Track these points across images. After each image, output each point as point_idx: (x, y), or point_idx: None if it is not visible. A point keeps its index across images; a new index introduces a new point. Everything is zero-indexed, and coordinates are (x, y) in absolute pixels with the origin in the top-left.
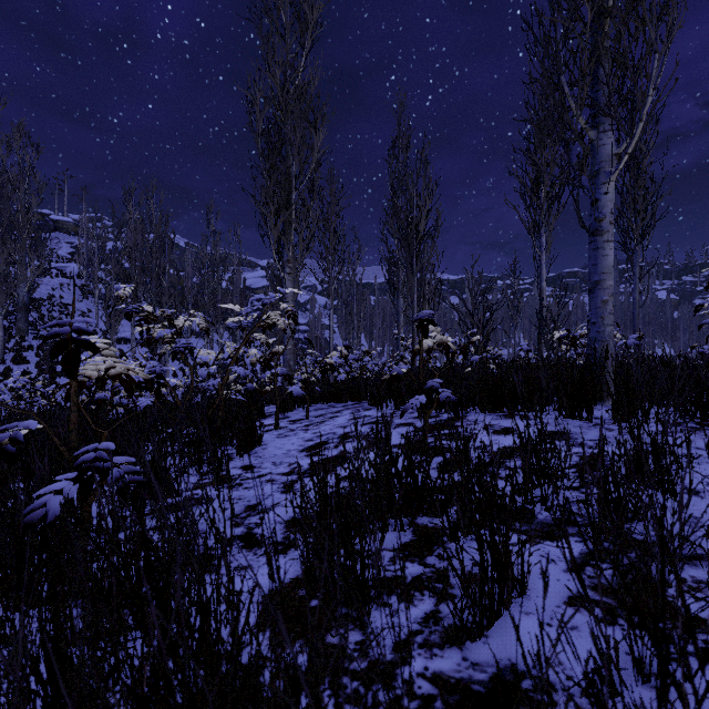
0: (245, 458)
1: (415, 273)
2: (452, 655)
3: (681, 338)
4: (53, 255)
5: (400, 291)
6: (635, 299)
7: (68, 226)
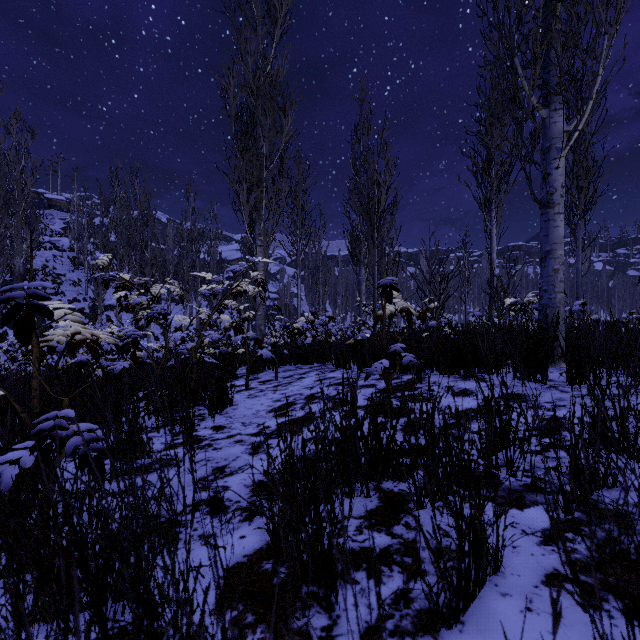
0: (216, 418)
1: (376, 244)
2: None
3: (616, 305)
4: (47, 230)
5: (362, 262)
6: (578, 269)
7: (61, 204)
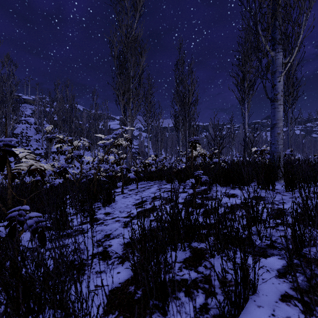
0: (106, 208)
1: (187, 121)
2: None
3: (306, 151)
4: (23, 114)
5: (180, 130)
6: (288, 133)
7: (30, 101)
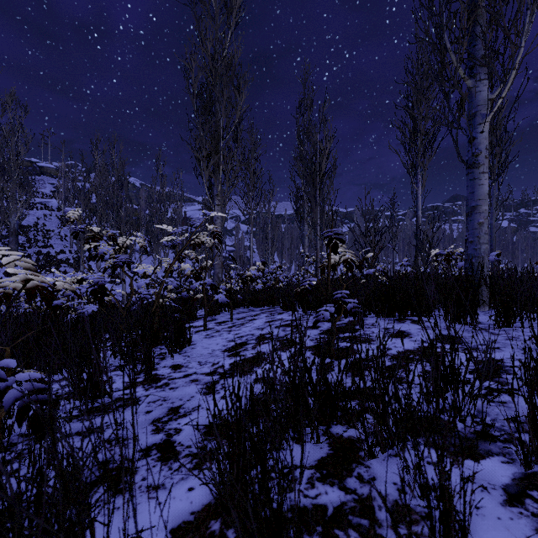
0: (175, 357)
1: (318, 203)
2: None
3: (519, 256)
4: (39, 193)
5: (305, 219)
6: (492, 225)
7: (50, 171)
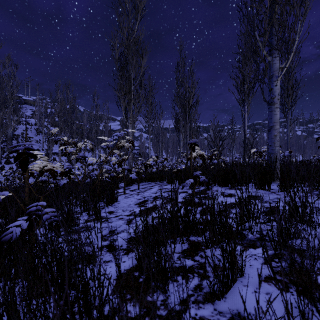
0: (109, 207)
1: (188, 122)
2: (209, 307)
3: (308, 152)
4: (24, 115)
5: (180, 131)
6: (287, 135)
7: (30, 102)
